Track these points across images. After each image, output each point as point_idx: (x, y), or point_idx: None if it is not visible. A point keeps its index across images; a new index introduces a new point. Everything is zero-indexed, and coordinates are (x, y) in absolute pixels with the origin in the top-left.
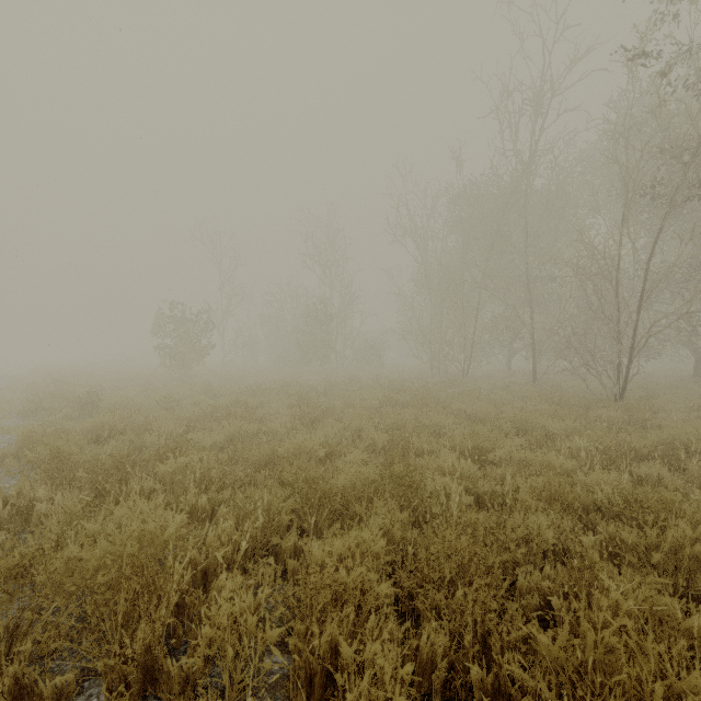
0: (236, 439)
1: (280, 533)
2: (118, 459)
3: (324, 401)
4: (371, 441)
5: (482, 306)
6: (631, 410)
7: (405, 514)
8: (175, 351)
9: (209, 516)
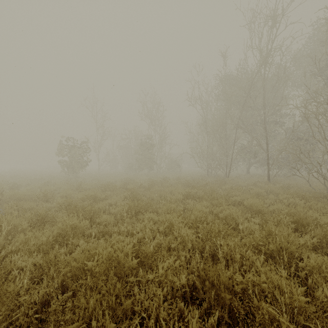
0: (68, 234)
1: None
2: None
3: (147, 194)
4: (181, 240)
5: (237, 138)
6: None
7: None
8: (69, 163)
9: None
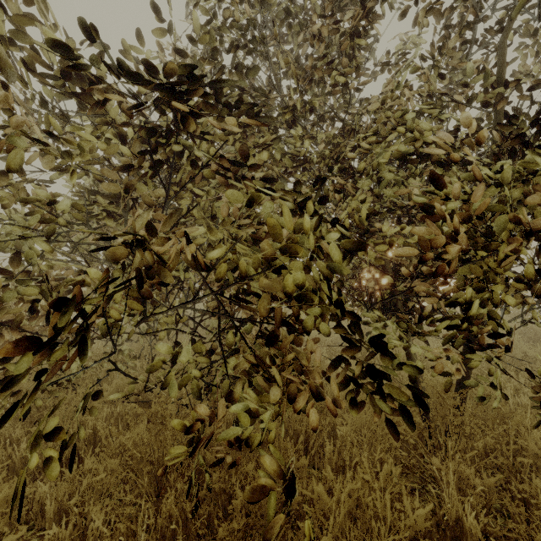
0: None
1: None
2: None
3: None
4: None
5: None
6: None
7: None
8: None
9: None
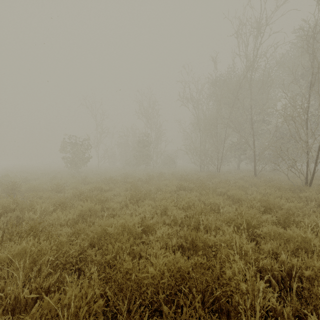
0: (86, 215)
1: None
2: None
3: (146, 186)
4: (174, 217)
5: (227, 136)
6: None
7: None
8: (72, 159)
9: (32, 305)
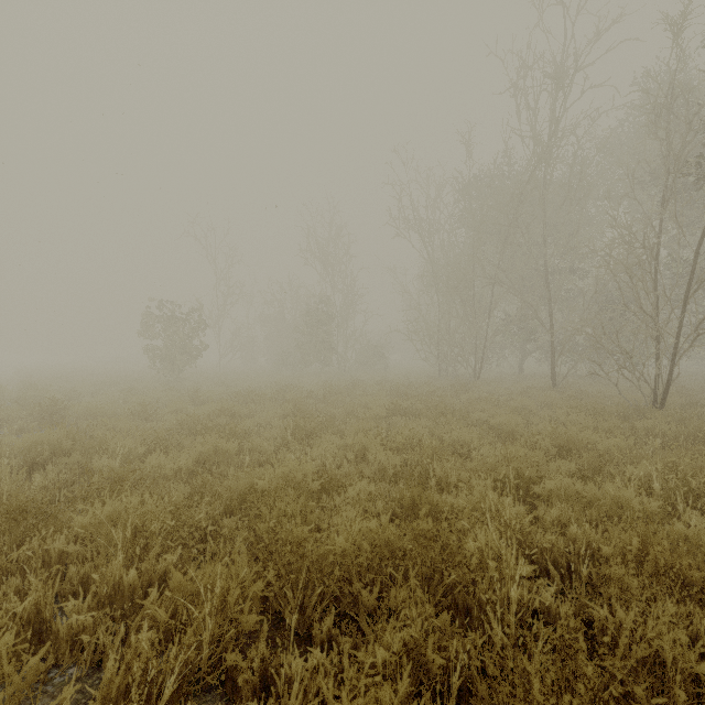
0: (210, 461)
1: (242, 641)
2: (17, 507)
3: (323, 409)
4: (380, 466)
5: (495, 303)
6: (687, 422)
7: (445, 618)
8: (165, 352)
9: (141, 598)
